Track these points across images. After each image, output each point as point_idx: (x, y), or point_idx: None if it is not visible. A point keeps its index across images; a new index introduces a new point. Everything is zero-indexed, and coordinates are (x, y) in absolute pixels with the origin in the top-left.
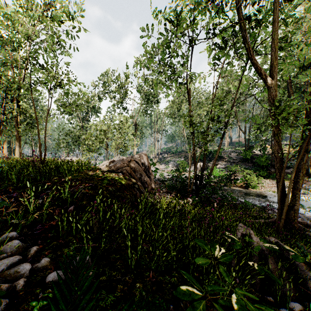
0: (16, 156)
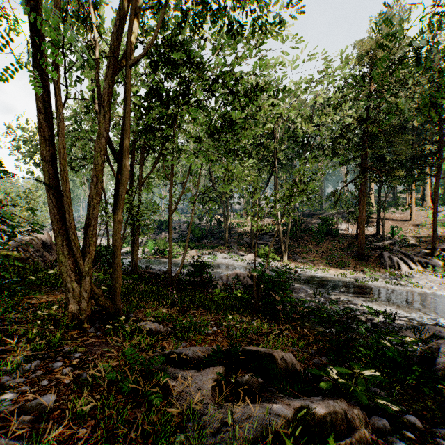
0: None
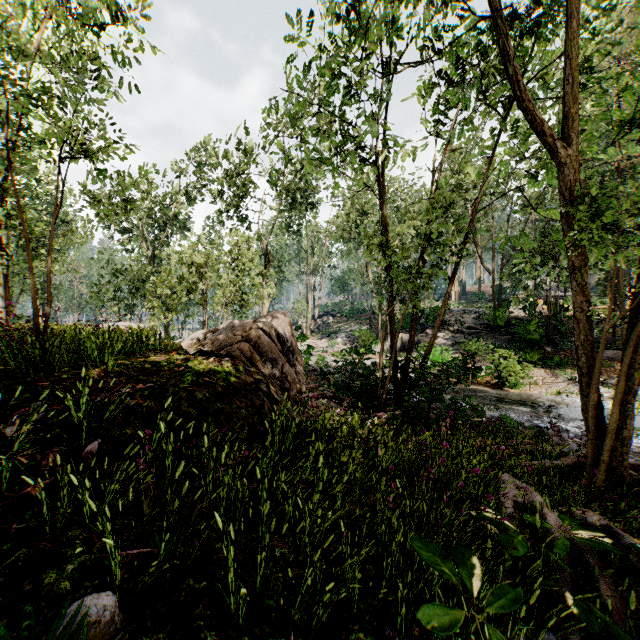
0: None
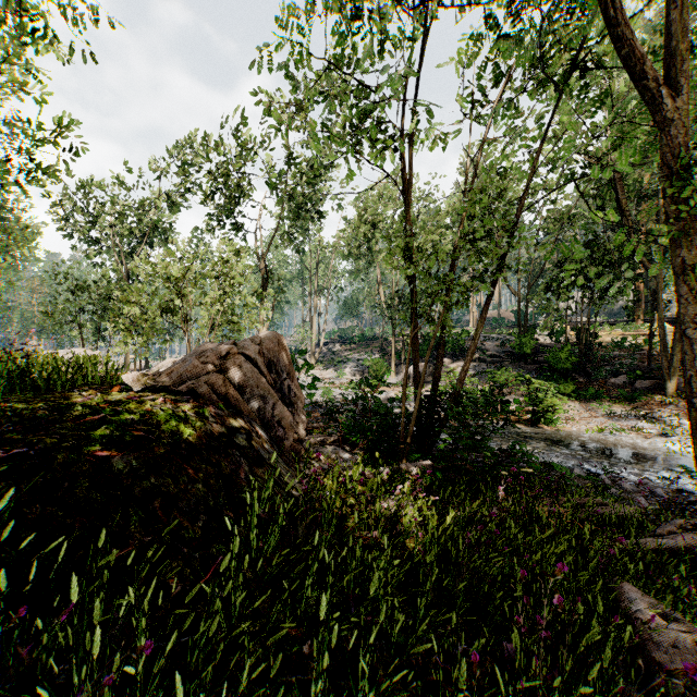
0: None
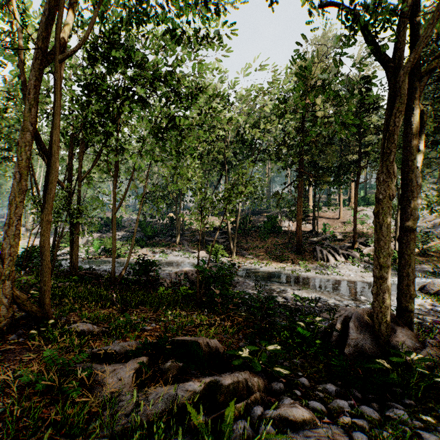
0: None
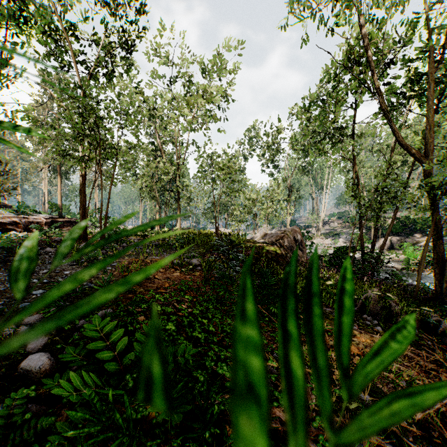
0: (177, 227)
